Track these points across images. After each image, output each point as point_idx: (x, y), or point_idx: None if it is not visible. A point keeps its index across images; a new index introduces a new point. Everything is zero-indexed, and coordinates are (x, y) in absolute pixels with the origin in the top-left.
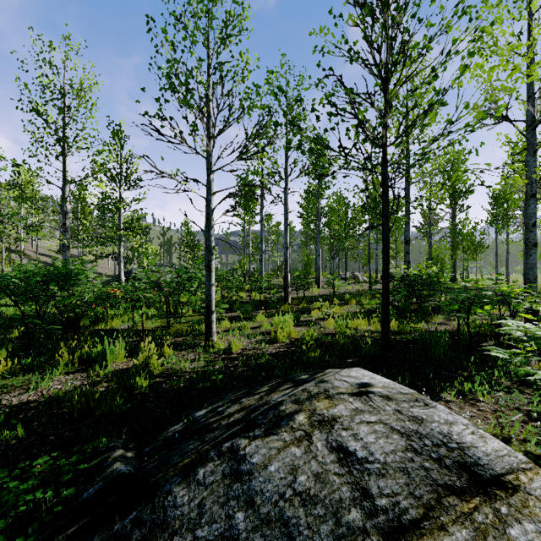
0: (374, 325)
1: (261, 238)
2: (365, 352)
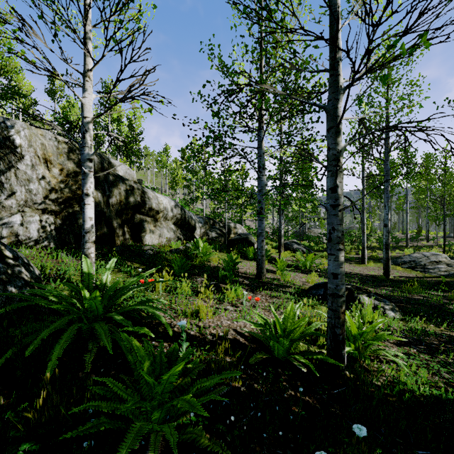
0: (448, 254)
1: None
2: None
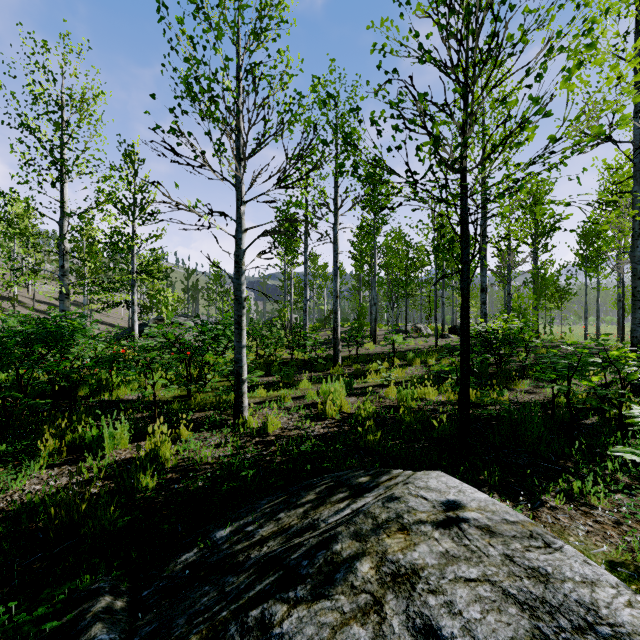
0: (445, 395)
1: (305, 284)
2: (438, 433)
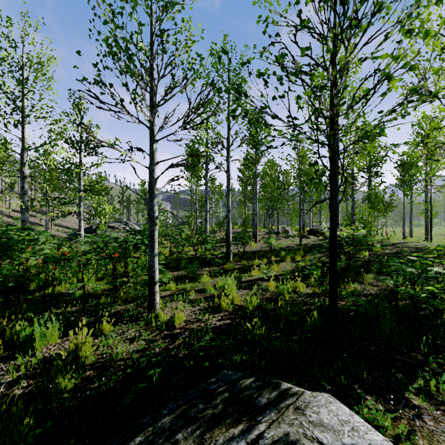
0: (312, 289)
1: (206, 200)
2: (309, 325)
